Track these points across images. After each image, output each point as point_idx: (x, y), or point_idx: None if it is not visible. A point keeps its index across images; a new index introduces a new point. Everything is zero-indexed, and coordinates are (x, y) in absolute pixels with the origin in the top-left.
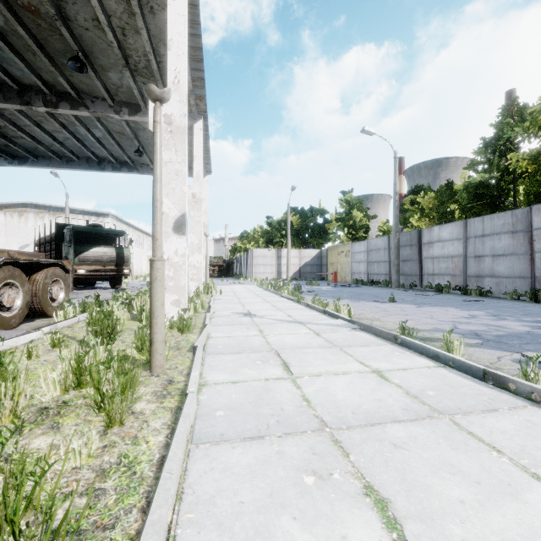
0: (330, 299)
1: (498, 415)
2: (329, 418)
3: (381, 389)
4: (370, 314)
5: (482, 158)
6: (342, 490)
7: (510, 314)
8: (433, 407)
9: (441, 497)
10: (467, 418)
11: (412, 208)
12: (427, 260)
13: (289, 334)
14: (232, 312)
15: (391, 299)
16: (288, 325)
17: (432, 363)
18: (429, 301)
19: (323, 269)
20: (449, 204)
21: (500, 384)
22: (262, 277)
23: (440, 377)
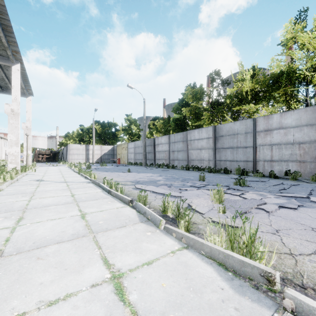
0: (100, 172)
1: (95, 200)
2: (30, 207)
3: (66, 199)
4: (109, 177)
5: (177, 108)
6: (11, 219)
7: (167, 174)
8: (77, 201)
9: (43, 216)
10: (83, 202)
11: (154, 127)
12: (157, 153)
13: (52, 186)
14: (30, 179)
15: (129, 171)
16: (58, 183)
17: (101, 191)
18: (147, 171)
19: (115, 157)
20: (167, 126)
21: (110, 193)
22: (76, 162)
23: (96, 194)
